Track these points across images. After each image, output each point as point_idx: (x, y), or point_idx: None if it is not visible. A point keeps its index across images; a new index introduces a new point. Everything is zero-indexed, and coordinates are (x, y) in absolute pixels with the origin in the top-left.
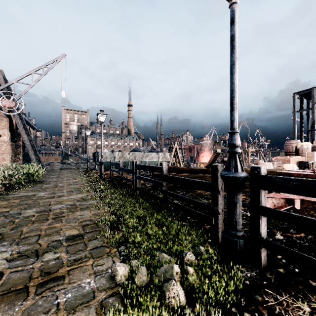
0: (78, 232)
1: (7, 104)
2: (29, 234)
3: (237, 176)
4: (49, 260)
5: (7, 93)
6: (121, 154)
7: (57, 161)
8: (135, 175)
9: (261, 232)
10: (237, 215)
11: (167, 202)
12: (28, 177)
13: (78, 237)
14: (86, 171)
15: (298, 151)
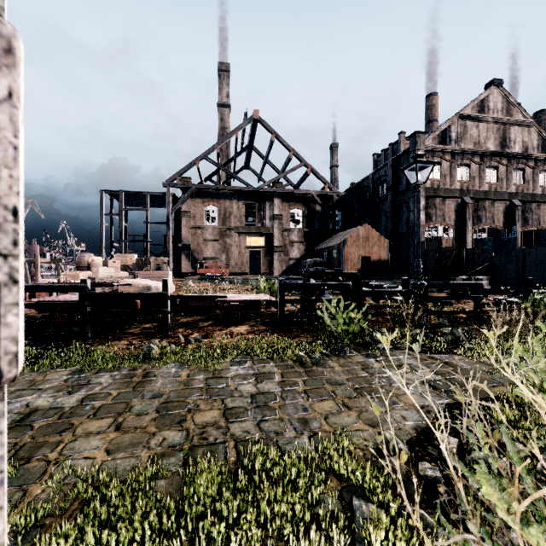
0: None
1: None
2: None
3: None
4: None
5: None
6: None
7: None
8: None
9: None
10: None
11: None
12: None
13: None
14: None
15: (90, 266)
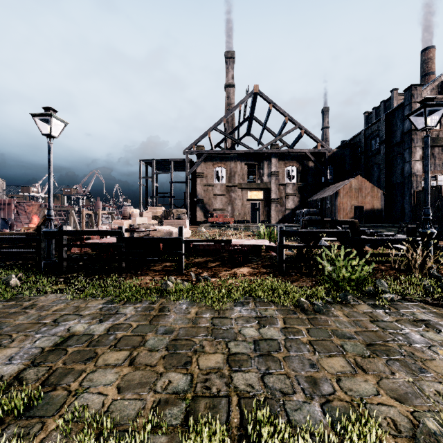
0: None
1: None
2: None
3: (51, 230)
4: None
5: None
6: None
7: None
8: None
9: (64, 255)
10: (52, 250)
11: None
12: None
13: None
14: None
15: (131, 216)
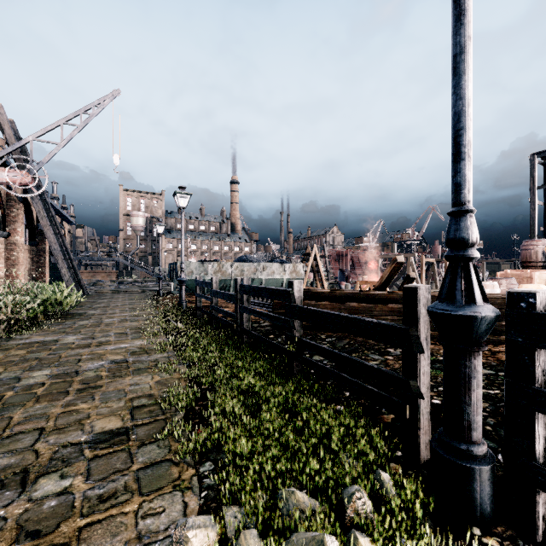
0: (120, 425)
1: (18, 179)
2: (23, 426)
3: (476, 314)
4: (44, 498)
5: (21, 159)
6: (218, 267)
7: (109, 279)
8: (239, 304)
9: (538, 452)
10: (473, 406)
11: (303, 362)
12: (53, 308)
13: (119, 436)
14: (156, 295)
15: None
